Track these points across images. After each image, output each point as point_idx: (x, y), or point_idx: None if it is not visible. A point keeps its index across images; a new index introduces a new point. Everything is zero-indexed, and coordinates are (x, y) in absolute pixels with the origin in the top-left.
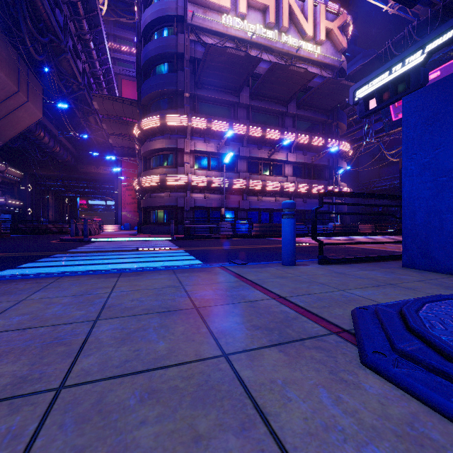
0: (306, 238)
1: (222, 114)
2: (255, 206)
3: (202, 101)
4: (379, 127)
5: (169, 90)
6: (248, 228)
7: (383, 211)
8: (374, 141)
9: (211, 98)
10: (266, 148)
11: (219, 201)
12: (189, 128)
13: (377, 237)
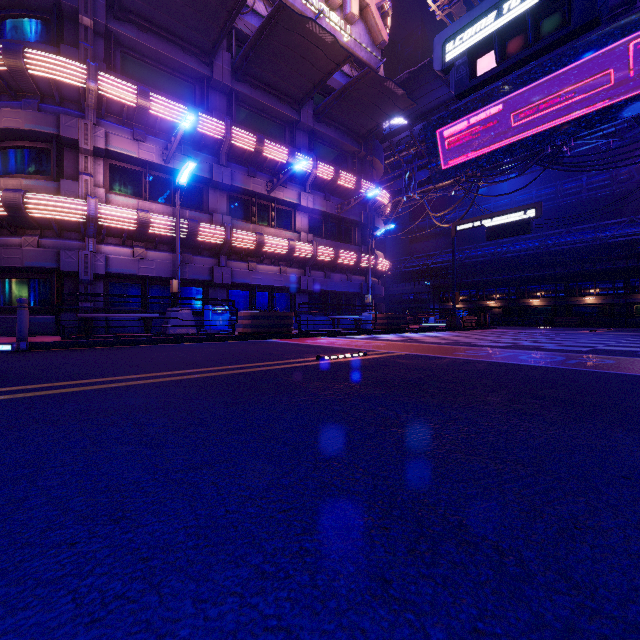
0: (339, 339)
1: (176, 93)
2: (243, 279)
3: (128, 52)
4: (425, 176)
5: None
6: (229, 320)
7: (415, 299)
8: (416, 197)
9: (151, 52)
10: (264, 176)
11: (167, 265)
12: (91, 95)
13: (437, 334)
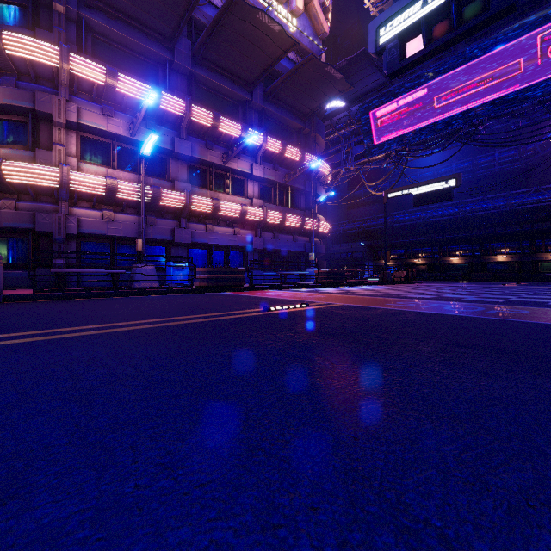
0: (285, 292)
1: (142, 74)
2: (201, 239)
3: (98, 36)
4: (360, 151)
5: None
6: (187, 275)
7: (352, 257)
8: (353, 168)
9: (119, 37)
10: (220, 148)
11: (133, 226)
12: (63, 74)
13: (371, 287)
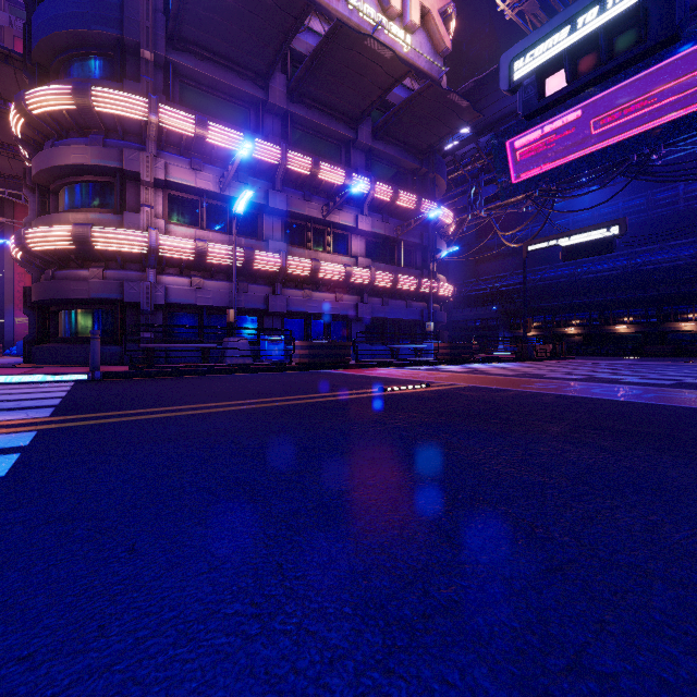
0: (399, 370)
1: (232, 119)
2: (298, 308)
3: (185, 81)
4: (492, 192)
5: (102, 34)
6: (286, 350)
7: (481, 326)
8: (483, 214)
9: (208, 79)
10: (319, 199)
11: (223, 294)
12: (152, 128)
13: (506, 365)
